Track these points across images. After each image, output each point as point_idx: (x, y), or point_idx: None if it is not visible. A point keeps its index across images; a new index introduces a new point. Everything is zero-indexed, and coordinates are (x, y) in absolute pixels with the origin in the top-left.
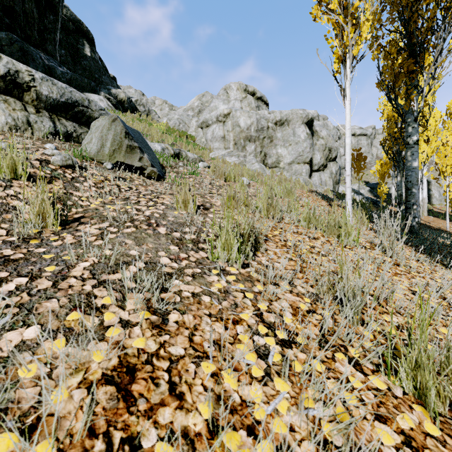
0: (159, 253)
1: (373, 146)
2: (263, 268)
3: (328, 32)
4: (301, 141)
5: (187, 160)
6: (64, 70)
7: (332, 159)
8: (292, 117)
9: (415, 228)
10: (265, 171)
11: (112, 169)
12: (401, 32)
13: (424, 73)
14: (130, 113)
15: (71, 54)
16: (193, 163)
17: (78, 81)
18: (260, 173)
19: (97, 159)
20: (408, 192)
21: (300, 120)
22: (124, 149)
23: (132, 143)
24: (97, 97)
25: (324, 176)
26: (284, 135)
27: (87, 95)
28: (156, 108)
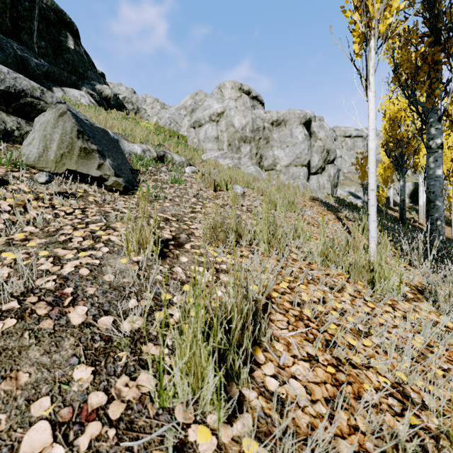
0: (32, 409)
1: None
2: (270, 407)
3: (346, 2)
4: (298, 143)
5: (173, 164)
6: (40, 62)
7: (330, 162)
8: (289, 117)
9: (439, 247)
10: (261, 174)
11: (49, 183)
12: (424, 16)
13: (452, 63)
14: (116, 111)
15: (52, 47)
16: (180, 167)
17: (56, 74)
18: (256, 177)
19: (39, 166)
20: (430, 205)
21: (298, 120)
22: (76, 153)
23: (88, 145)
24: (78, 93)
25: (322, 179)
26: (281, 136)
27: (65, 90)
28: (147, 106)
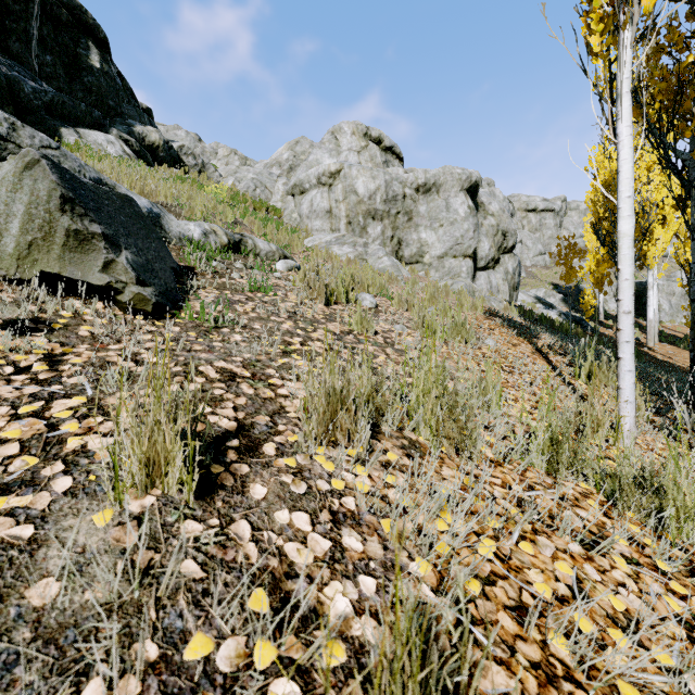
0: None
1: (563, 228)
2: None
3: None
4: (459, 220)
5: (256, 255)
6: (40, 87)
7: (507, 250)
8: (445, 179)
9: None
10: (401, 270)
11: None
12: (690, 1)
13: None
14: (168, 167)
15: (65, 64)
16: (267, 262)
17: (66, 107)
18: (394, 277)
19: None
20: None
21: (458, 184)
22: (60, 240)
23: (83, 226)
24: (103, 137)
25: (495, 277)
26: (431, 209)
27: (82, 133)
28: (219, 161)
